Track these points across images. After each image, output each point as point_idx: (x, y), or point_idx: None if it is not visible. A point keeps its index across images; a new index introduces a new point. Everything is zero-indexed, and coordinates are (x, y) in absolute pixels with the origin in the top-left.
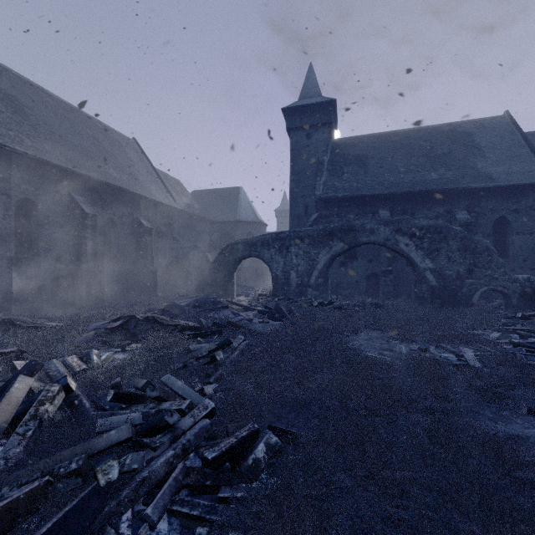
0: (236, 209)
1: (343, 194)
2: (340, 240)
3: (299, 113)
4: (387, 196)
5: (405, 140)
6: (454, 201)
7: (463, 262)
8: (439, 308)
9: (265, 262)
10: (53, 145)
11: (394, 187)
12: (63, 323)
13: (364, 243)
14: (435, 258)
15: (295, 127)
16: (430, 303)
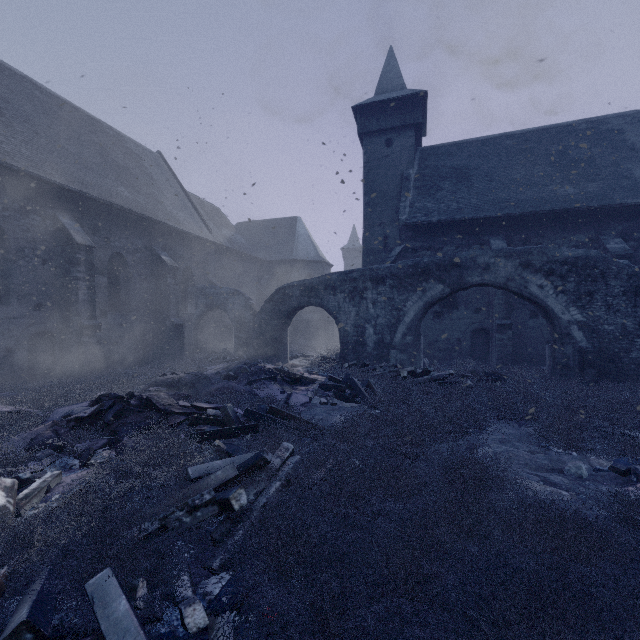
0: (292, 245)
1: (438, 218)
2: (438, 280)
3: (376, 112)
4: (501, 220)
5: (524, 143)
6: (601, 225)
7: (632, 311)
8: (593, 382)
9: (330, 313)
10: (35, 150)
11: (512, 207)
12: (18, 406)
13: (473, 285)
14: (587, 306)
15: (370, 131)
16: (577, 373)
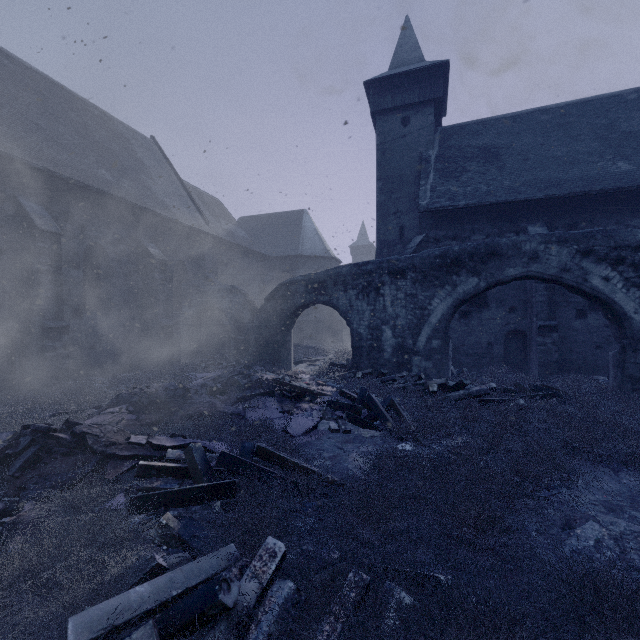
0: (297, 239)
1: (465, 202)
2: (472, 273)
3: (391, 87)
4: (541, 204)
5: (562, 118)
6: None
7: None
8: None
9: (340, 313)
10: None
11: (554, 188)
12: None
13: (516, 278)
14: None
15: (384, 109)
16: None
